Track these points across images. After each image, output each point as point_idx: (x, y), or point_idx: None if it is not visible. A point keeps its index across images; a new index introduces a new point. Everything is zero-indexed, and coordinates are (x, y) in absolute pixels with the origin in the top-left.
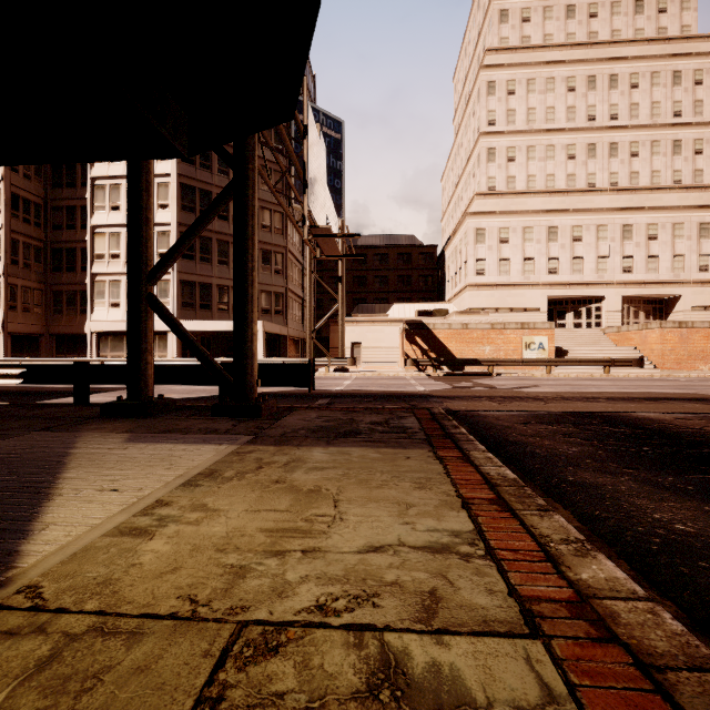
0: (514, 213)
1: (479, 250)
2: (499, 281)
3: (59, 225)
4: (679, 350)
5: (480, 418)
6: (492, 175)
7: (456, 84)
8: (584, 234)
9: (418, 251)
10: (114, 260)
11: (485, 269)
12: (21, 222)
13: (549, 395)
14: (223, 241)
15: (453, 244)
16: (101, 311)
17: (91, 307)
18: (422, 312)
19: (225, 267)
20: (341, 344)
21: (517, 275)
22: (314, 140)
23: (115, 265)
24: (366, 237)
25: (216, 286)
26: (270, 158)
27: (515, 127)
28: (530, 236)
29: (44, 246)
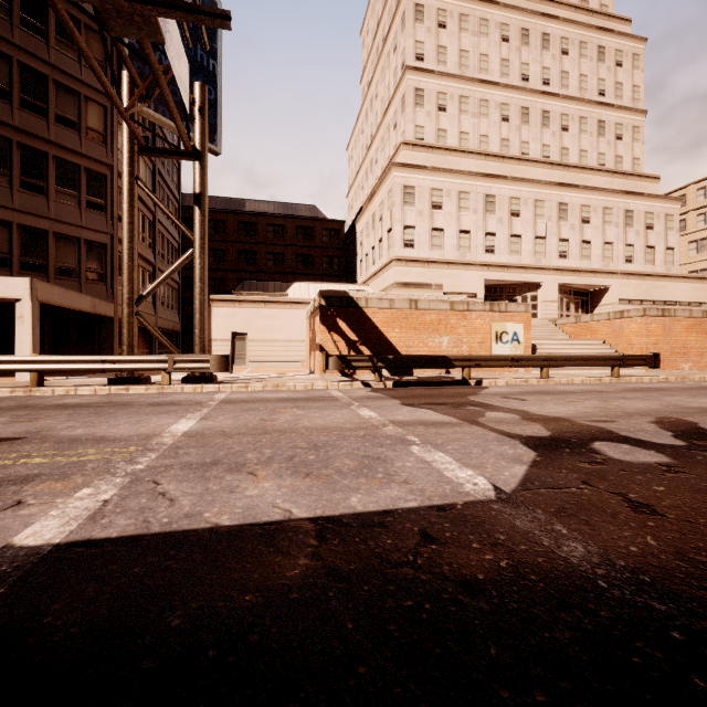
0: (448, 172)
1: (408, 214)
2: (431, 256)
3: None
4: (662, 344)
5: None
6: (420, 124)
7: (365, 38)
8: (522, 209)
9: (322, 225)
10: None
11: (414, 239)
12: None
13: None
14: None
15: (368, 212)
16: None
17: None
18: None
19: None
20: (198, 327)
21: (452, 251)
22: None
23: None
24: (256, 203)
25: None
26: None
27: (446, 68)
28: (466, 204)
29: None
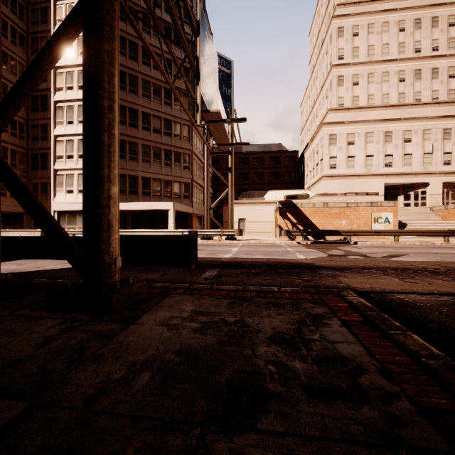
0: (358, 122)
1: (332, 150)
2: (347, 172)
3: (36, 137)
4: None
5: (417, 312)
6: (341, 96)
7: (311, 38)
8: (412, 136)
9: (285, 155)
10: (69, 159)
11: (336, 164)
12: (9, 135)
13: (436, 266)
14: (146, 145)
15: (311, 148)
16: (60, 196)
17: (54, 193)
18: (289, 196)
19: (148, 164)
20: (230, 219)
21: (361, 168)
22: (206, 39)
23: (70, 163)
24: (248, 146)
25: (141, 178)
26: (180, 86)
27: (358, 59)
28: (371, 139)
29: (26, 152)
